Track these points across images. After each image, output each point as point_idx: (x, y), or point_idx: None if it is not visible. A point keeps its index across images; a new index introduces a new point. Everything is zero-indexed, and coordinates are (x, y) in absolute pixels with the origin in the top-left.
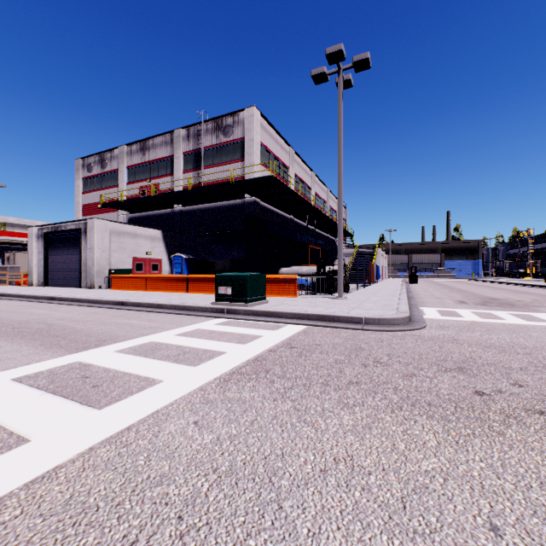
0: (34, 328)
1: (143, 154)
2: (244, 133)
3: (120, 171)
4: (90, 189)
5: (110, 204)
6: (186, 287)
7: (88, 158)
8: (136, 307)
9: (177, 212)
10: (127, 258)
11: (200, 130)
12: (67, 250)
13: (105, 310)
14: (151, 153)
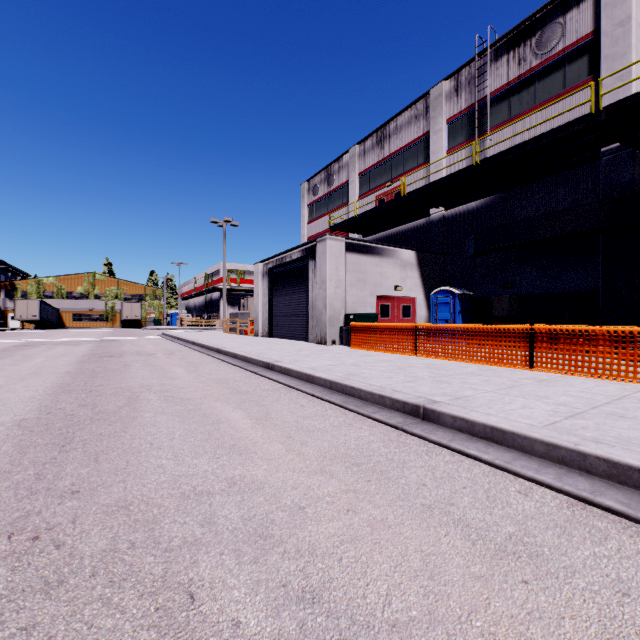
0: None
1: (381, 148)
2: (596, 20)
3: (350, 182)
4: (316, 217)
5: (340, 224)
6: (524, 354)
7: (313, 178)
8: (485, 444)
9: (435, 221)
10: (368, 297)
11: (481, 64)
12: (292, 289)
13: (384, 437)
14: (392, 143)
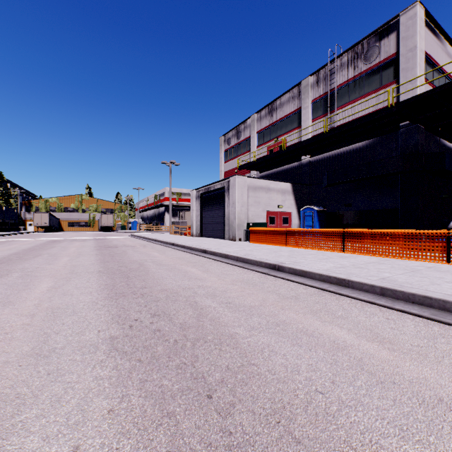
0: (177, 320)
1: (271, 116)
2: (397, 46)
3: (251, 137)
4: (229, 159)
5: (245, 165)
6: (340, 244)
7: (227, 134)
8: (299, 277)
9: (304, 164)
10: (261, 212)
11: (332, 68)
12: (215, 207)
13: (259, 276)
14: (278, 113)
